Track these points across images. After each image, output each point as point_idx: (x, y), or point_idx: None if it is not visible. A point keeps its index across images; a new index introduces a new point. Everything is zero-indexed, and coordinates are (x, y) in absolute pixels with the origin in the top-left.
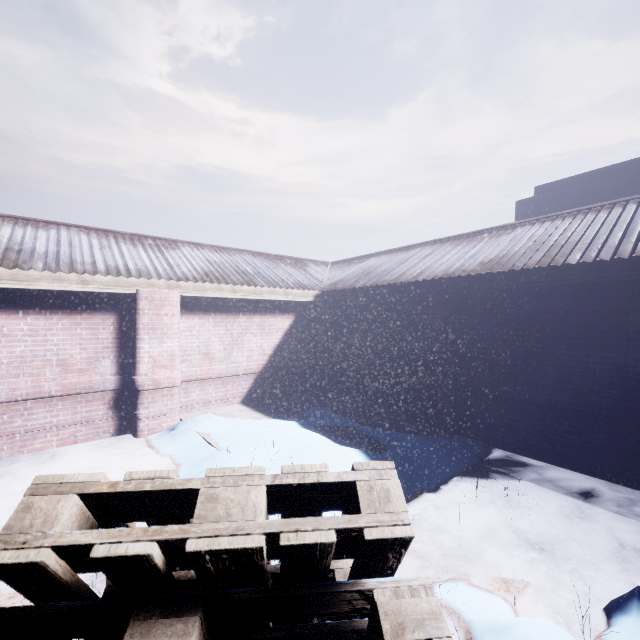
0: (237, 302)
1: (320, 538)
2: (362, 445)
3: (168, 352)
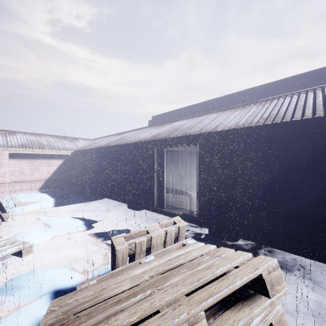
0: (36, 155)
1: None
2: (61, 197)
3: (3, 171)
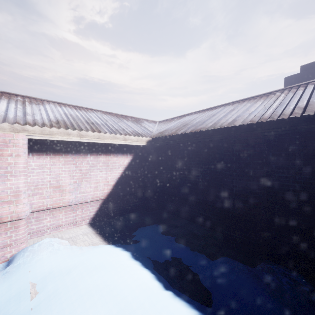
0: (85, 145)
1: None
2: (193, 294)
3: (12, 189)
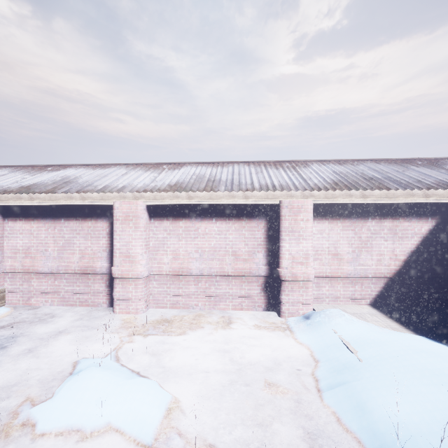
0: (365, 207)
1: None
2: None
3: (303, 251)
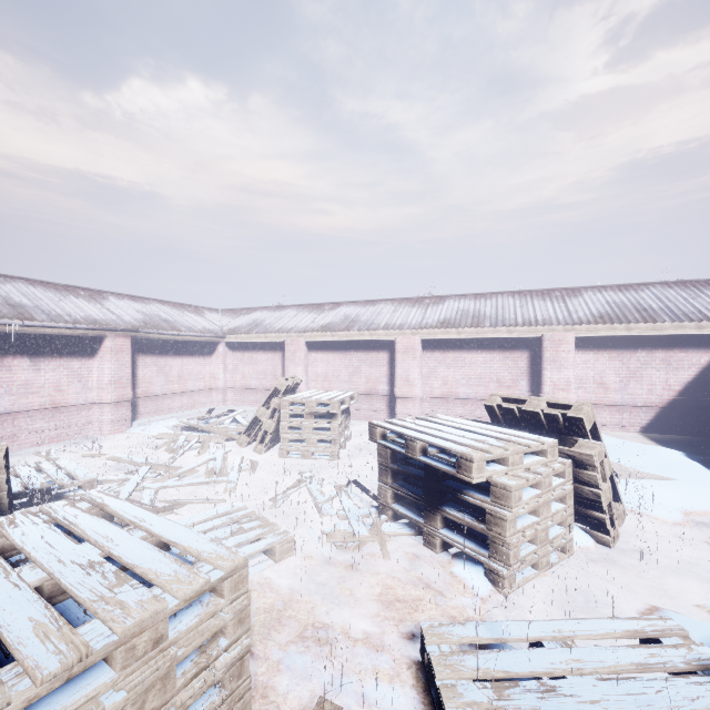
0: (634, 338)
1: (554, 413)
2: None
3: (564, 379)
